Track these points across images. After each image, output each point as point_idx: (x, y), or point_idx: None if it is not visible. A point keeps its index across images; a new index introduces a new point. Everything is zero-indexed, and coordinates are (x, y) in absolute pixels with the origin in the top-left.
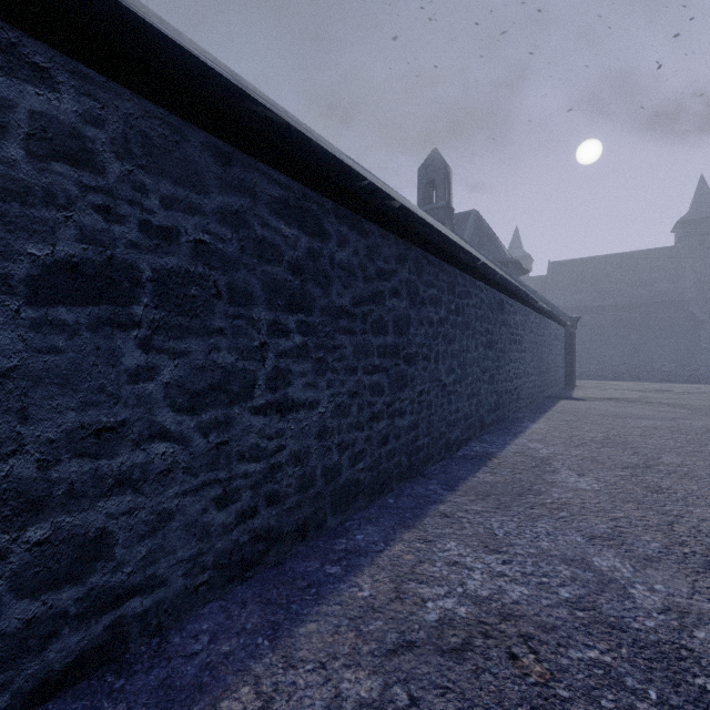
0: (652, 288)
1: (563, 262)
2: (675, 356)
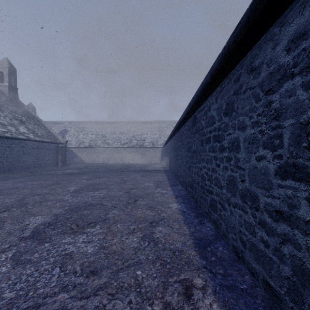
0: None
1: None
2: None
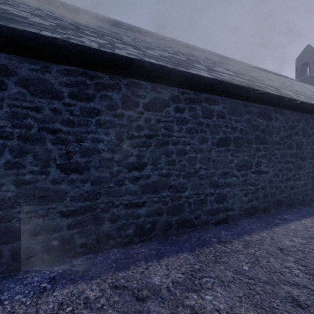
0: None
1: None
2: None
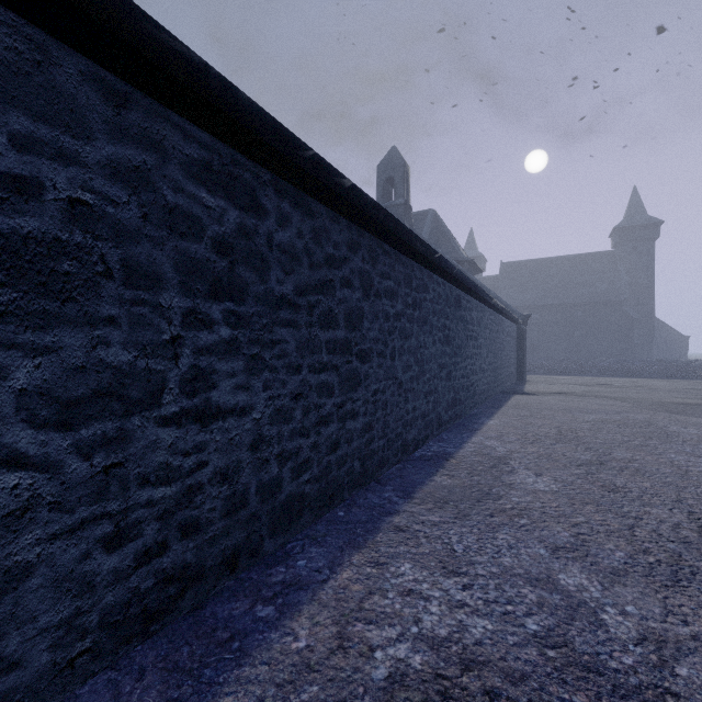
0: (593, 289)
1: (513, 263)
2: (612, 352)
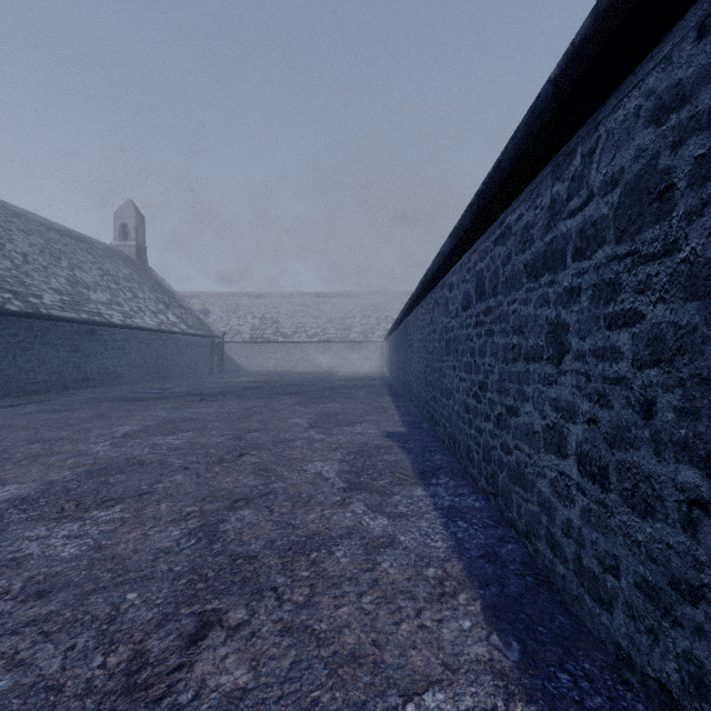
0: None
1: None
2: None
